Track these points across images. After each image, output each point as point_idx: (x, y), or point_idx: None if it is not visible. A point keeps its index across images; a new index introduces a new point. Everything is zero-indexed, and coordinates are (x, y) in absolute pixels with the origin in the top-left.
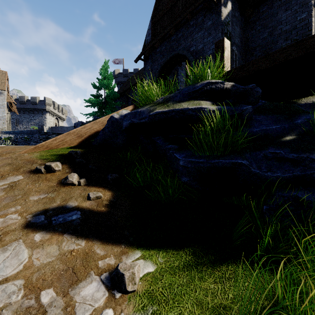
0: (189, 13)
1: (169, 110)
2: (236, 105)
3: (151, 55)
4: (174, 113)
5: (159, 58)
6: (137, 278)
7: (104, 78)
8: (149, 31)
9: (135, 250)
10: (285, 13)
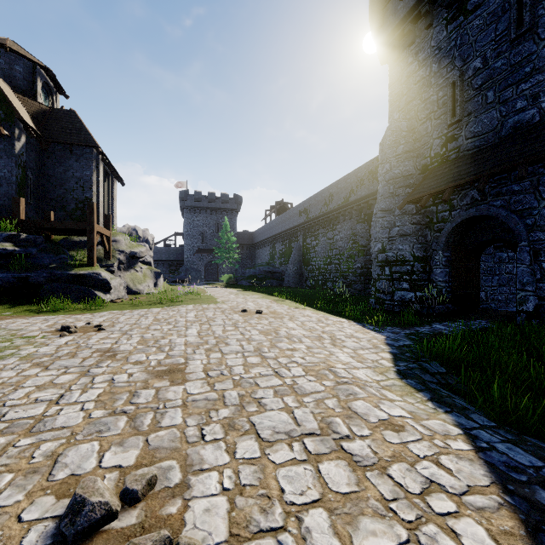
0: None
1: None
2: (29, 248)
3: None
4: None
5: None
6: None
7: None
8: None
9: None
10: (76, 163)
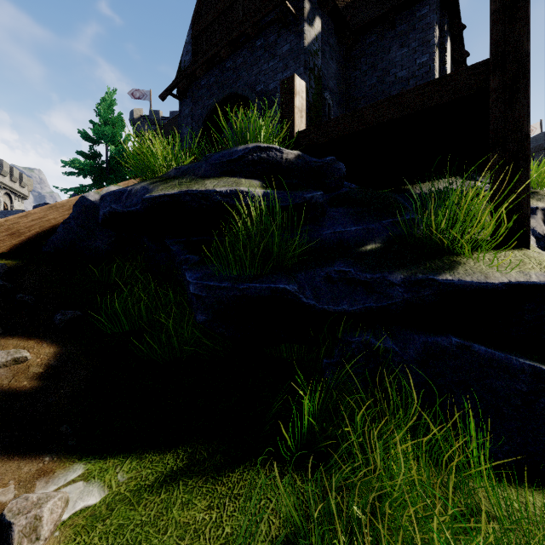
0: (252, 24)
1: (180, 191)
2: (297, 190)
3: (191, 90)
4: (189, 198)
5: (206, 98)
6: (47, 527)
7: (104, 123)
8: (188, 46)
9: (73, 464)
10: (401, 50)
